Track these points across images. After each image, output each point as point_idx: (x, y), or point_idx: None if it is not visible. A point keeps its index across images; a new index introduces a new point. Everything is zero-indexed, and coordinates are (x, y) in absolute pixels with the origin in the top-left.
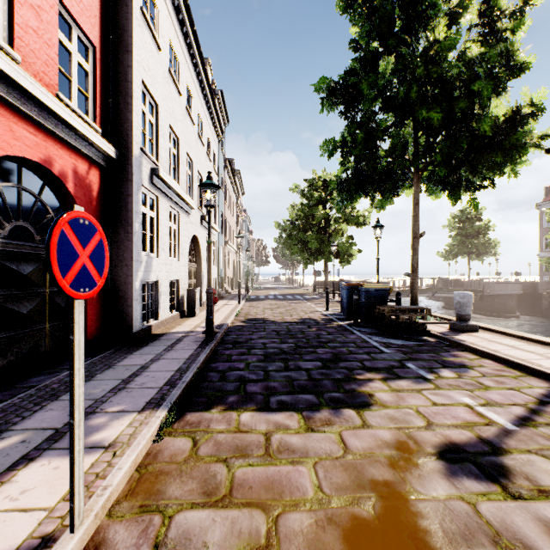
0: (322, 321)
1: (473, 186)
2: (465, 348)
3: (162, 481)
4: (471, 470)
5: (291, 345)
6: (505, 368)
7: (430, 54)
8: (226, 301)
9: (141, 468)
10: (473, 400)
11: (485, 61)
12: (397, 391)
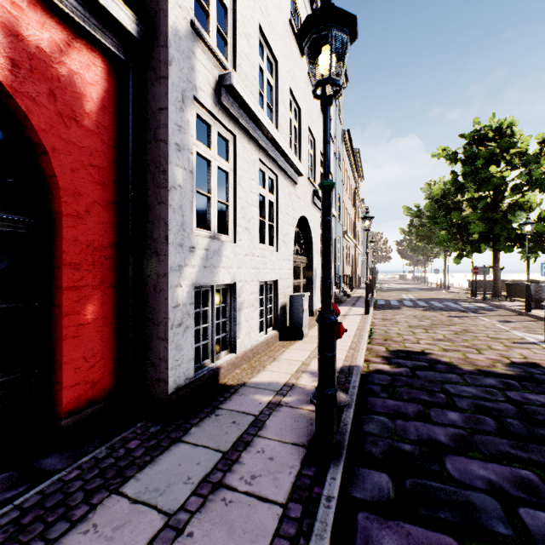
0: None
1: None
2: None
3: None
4: None
5: None
6: None
7: None
8: (346, 308)
9: None
10: None
11: None
12: None
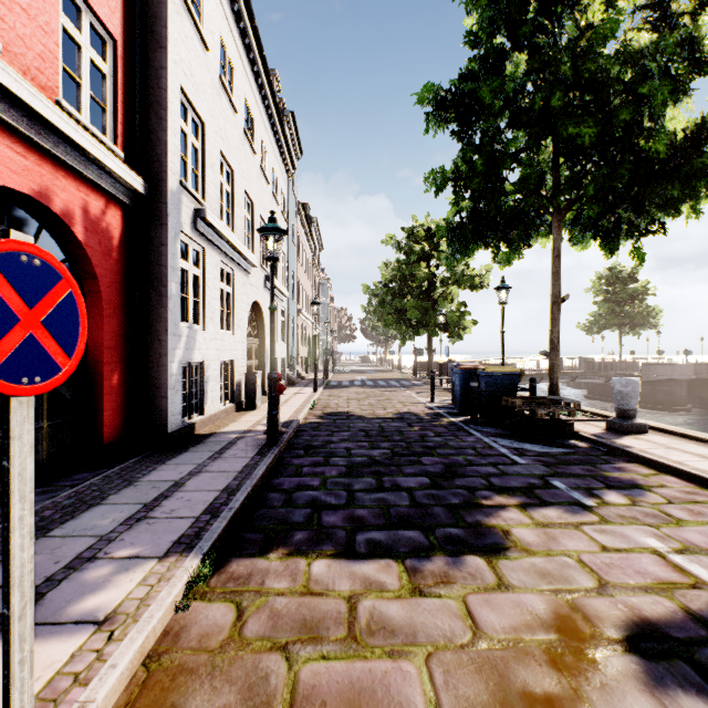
0: (427, 417)
1: (637, 230)
2: (633, 458)
3: (182, 687)
4: (687, 676)
5: (386, 451)
6: (699, 489)
7: (581, 45)
8: (298, 388)
9: (151, 661)
10: (662, 542)
11: (658, 53)
12: (544, 526)
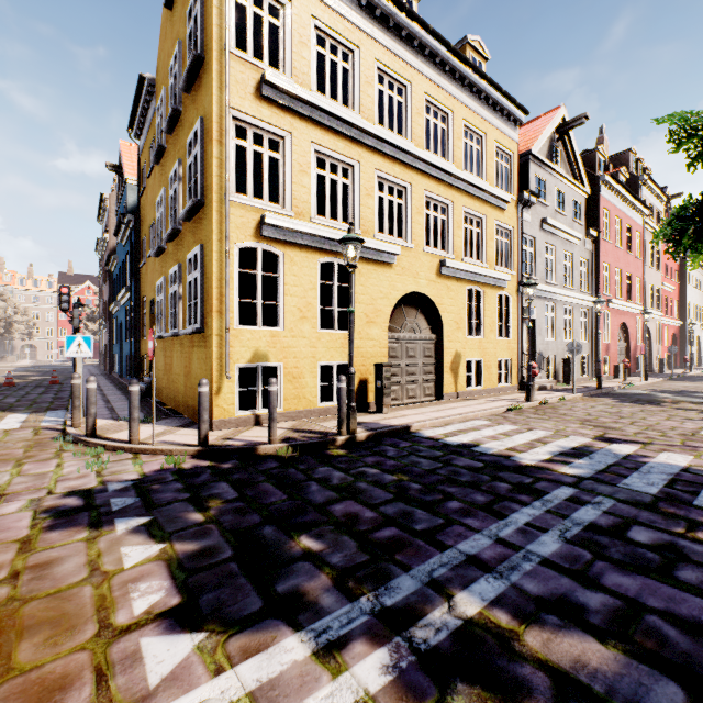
0: None
1: None
2: None
3: None
4: None
5: None
6: None
7: None
8: None
9: None
10: None
11: None
12: None
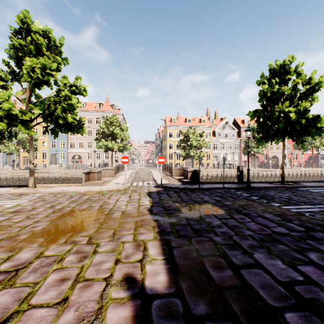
0: None
1: None
2: None
3: None
4: None
5: None
6: None
7: None
8: None
9: None
10: None
11: None
12: None
